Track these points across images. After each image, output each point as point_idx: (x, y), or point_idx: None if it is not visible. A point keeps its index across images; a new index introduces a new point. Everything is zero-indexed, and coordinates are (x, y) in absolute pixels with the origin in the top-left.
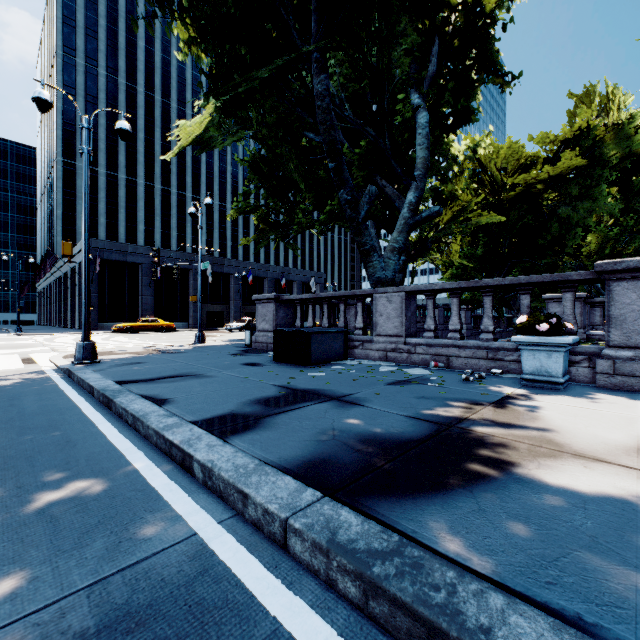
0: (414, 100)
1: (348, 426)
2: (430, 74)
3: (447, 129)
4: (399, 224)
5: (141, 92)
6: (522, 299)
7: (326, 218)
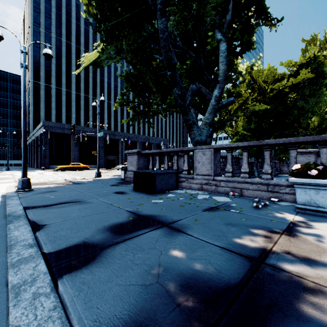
0: (218, 37)
1: (172, 261)
2: (227, 21)
3: (237, 54)
4: (209, 108)
5: (73, 46)
6: (291, 153)
7: (167, 107)
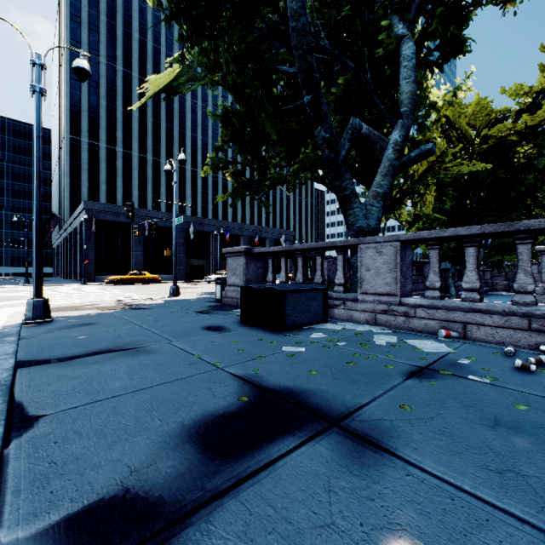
0: (397, 31)
1: None
2: None
3: (432, 66)
4: (383, 167)
5: (135, 77)
6: None
7: (299, 168)
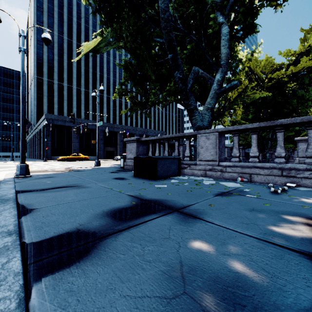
0: (219, 20)
1: (198, 257)
2: (229, 3)
3: (238, 39)
4: (211, 93)
5: (74, 43)
6: (309, 133)
7: (166, 94)
